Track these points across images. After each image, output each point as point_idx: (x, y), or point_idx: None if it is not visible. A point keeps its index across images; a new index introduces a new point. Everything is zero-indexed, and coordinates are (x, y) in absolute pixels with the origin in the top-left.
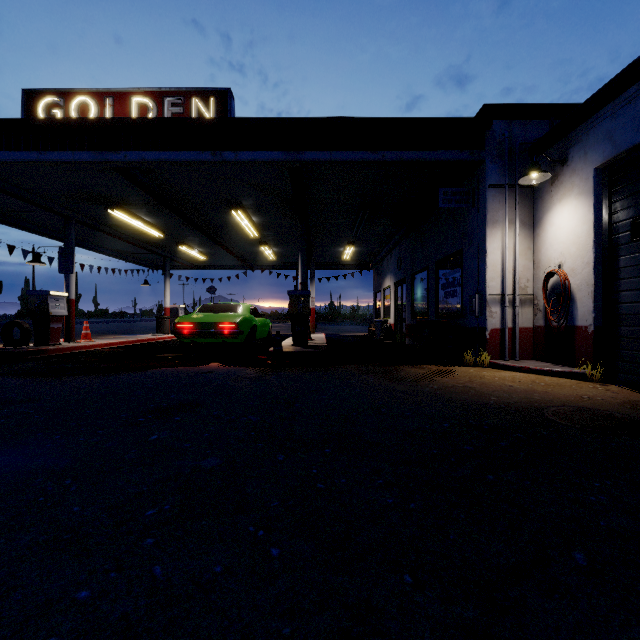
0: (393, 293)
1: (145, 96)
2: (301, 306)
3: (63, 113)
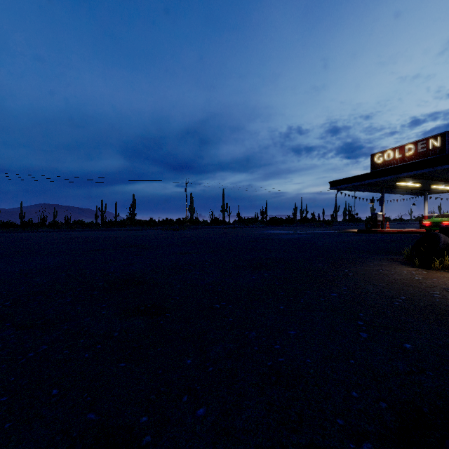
0: None
1: (410, 144)
2: None
3: (382, 158)
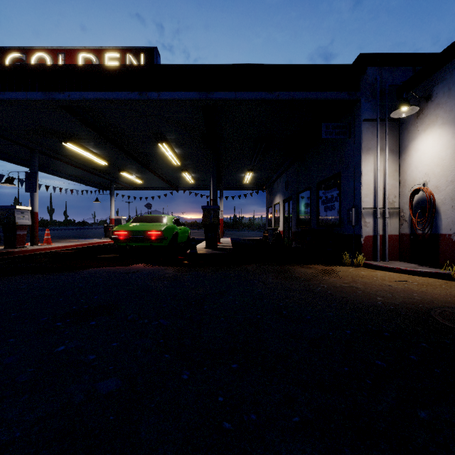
0: (282, 208)
1: (90, 53)
2: (212, 217)
3: None
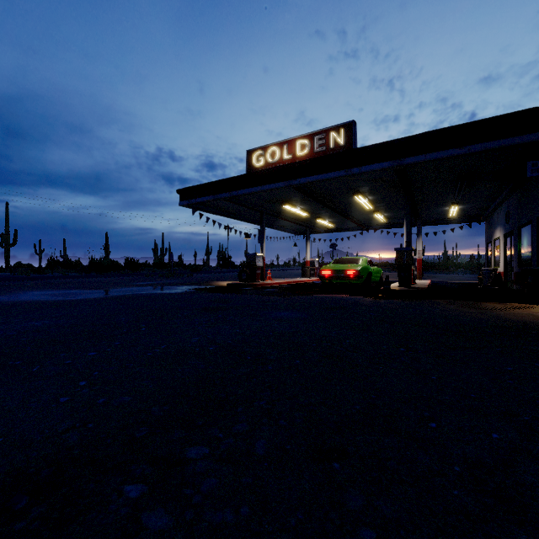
0: (502, 244)
1: (304, 138)
2: (405, 258)
3: (264, 158)
